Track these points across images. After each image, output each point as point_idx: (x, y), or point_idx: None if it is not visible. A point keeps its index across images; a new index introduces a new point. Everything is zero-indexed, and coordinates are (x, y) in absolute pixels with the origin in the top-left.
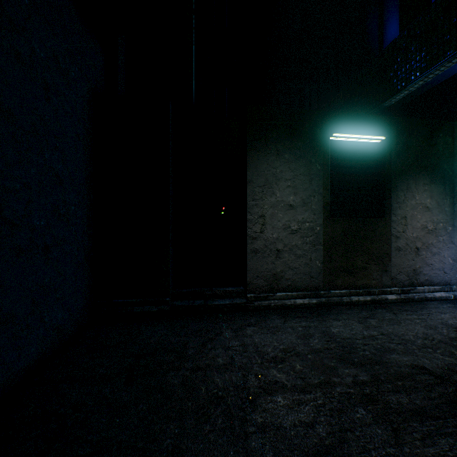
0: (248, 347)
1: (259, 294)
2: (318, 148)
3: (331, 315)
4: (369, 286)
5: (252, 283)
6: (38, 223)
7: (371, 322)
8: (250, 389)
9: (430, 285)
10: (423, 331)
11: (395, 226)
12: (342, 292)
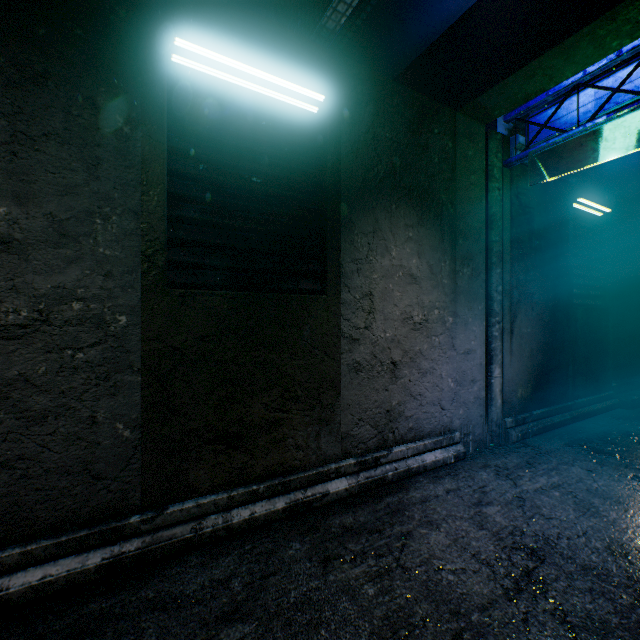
0: None
1: None
2: (122, 66)
3: (104, 639)
4: (288, 468)
5: None
6: None
7: None
8: None
9: (419, 438)
10: None
11: (349, 315)
12: (206, 502)
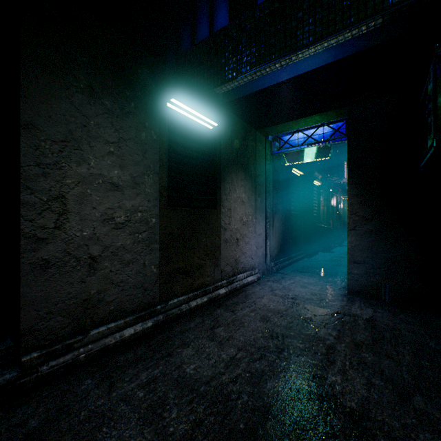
0: None
1: (53, 346)
2: (153, 109)
3: (176, 340)
4: (205, 285)
5: (35, 330)
6: None
7: (221, 333)
8: None
9: (245, 271)
10: (265, 327)
11: (224, 218)
12: (181, 299)
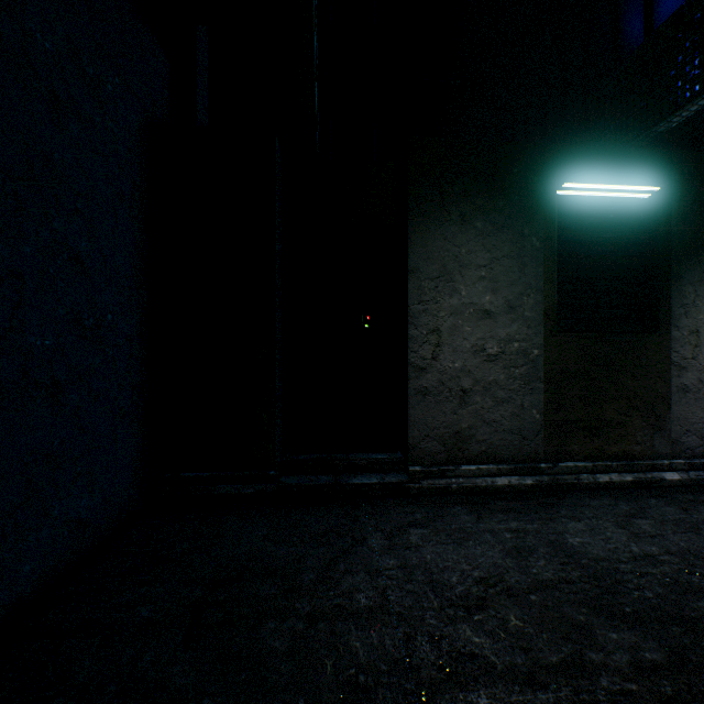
0: (414, 571)
1: (430, 467)
2: (535, 209)
3: (563, 510)
4: (629, 456)
5: (417, 448)
6: (40, 343)
7: (642, 525)
8: (421, 671)
9: None
10: None
11: (677, 348)
12: (579, 465)
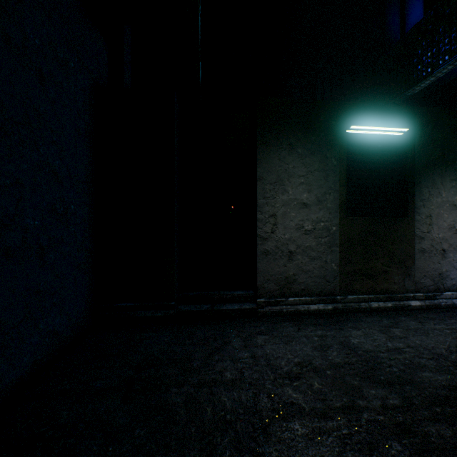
0: (259, 359)
1: (270, 299)
2: (333, 141)
3: (349, 323)
4: (390, 291)
5: (262, 287)
6: (32, 223)
7: (395, 332)
8: (262, 412)
9: None
10: (456, 344)
11: (418, 226)
12: (360, 297)
